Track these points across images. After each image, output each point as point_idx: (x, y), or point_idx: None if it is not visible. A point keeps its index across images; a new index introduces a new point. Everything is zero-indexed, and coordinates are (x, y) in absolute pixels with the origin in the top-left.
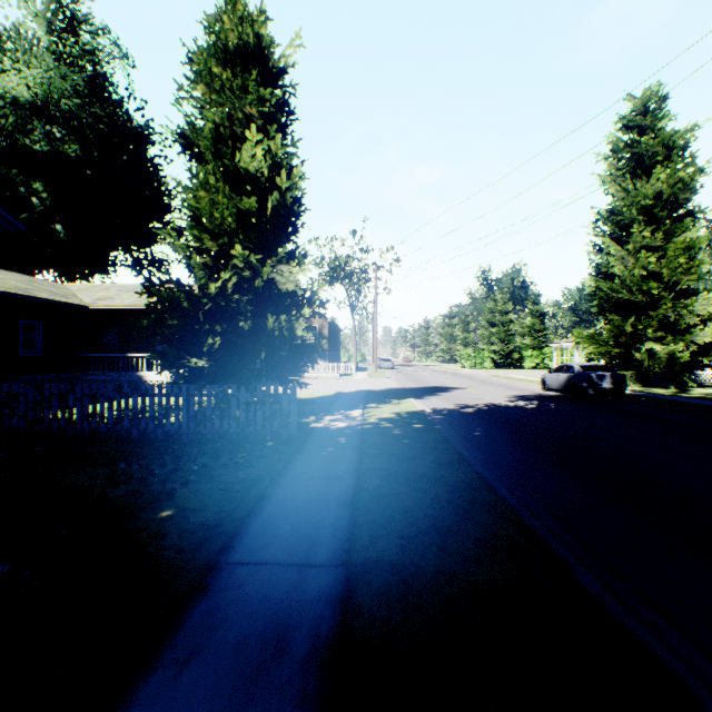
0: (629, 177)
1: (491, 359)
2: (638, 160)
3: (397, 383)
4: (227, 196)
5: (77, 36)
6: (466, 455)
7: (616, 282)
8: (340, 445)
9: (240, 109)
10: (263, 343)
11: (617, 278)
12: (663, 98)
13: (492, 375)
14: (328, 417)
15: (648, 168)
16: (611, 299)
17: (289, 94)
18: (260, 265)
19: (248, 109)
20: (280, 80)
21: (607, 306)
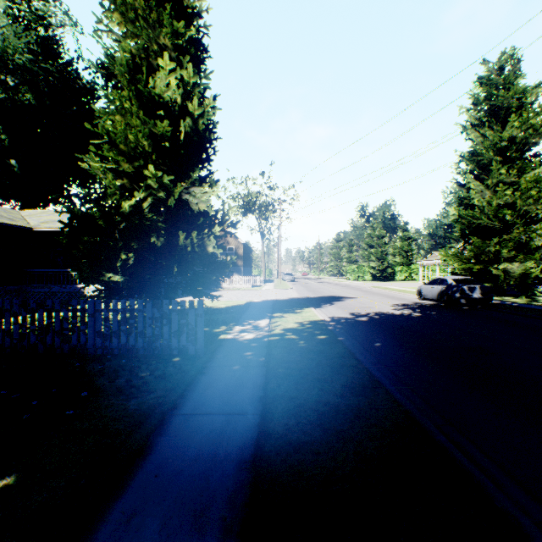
0: (487, 125)
1: (370, 274)
2: (495, 111)
3: (298, 293)
4: (141, 120)
5: (30, 2)
6: (377, 375)
7: (477, 210)
8: (246, 362)
9: (155, 41)
10: (175, 258)
11: (478, 207)
12: (515, 60)
13: (373, 286)
14: (237, 328)
15: (502, 117)
16: (472, 225)
17: (203, 33)
18: (175, 187)
19: (162, 40)
20: (194, 20)
21: (469, 230)
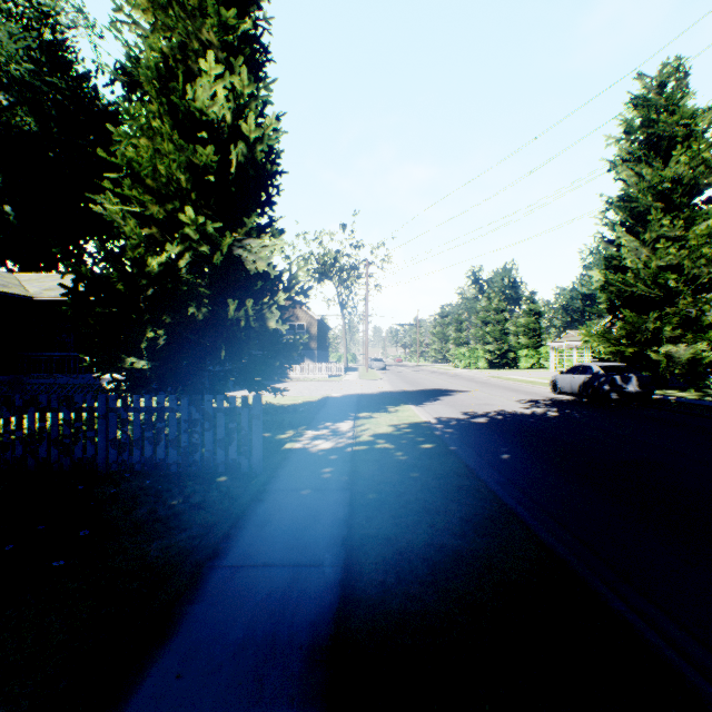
0: (643, 160)
1: (486, 359)
2: (654, 141)
3: (391, 385)
4: (176, 145)
5: None
6: (511, 503)
7: (630, 274)
8: (322, 483)
9: (196, 35)
10: (223, 337)
11: (631, 271)
12: (682, 73)
13: (490, 376)
14: (310, 433)
15: (664, 150)
16: (623, 294)
17: (262, 28)
18: (223, 238)
19: (205, 35)
20: (251, 10)
21: (619, 301)
